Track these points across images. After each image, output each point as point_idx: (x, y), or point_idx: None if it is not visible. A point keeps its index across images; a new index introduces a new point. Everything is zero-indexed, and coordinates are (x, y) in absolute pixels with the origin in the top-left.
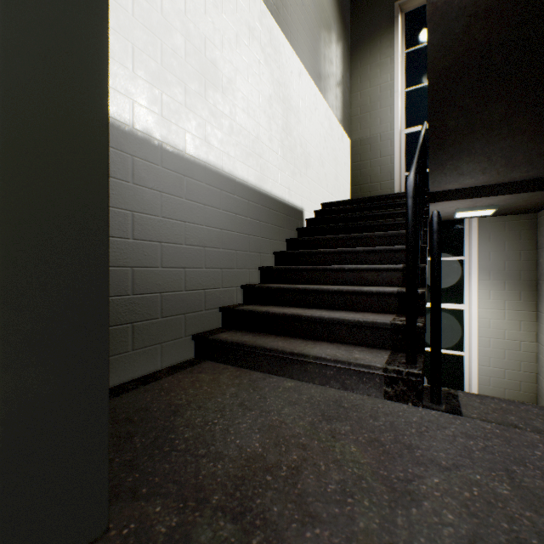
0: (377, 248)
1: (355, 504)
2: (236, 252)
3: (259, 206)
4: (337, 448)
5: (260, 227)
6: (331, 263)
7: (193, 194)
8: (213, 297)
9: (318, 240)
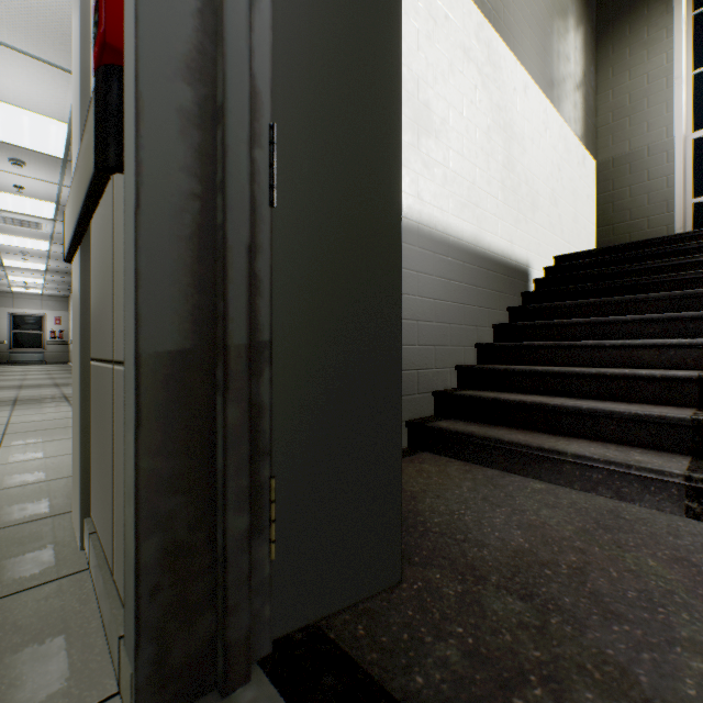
0: (656, 316)
1: (670, 614)
2: (450, 326)
3: (475, 267)
4: (628, 559)
5: (476, 294)
6: (578, 338)
7: (406, 261)
8: (426, 380)
9: (555, 308)
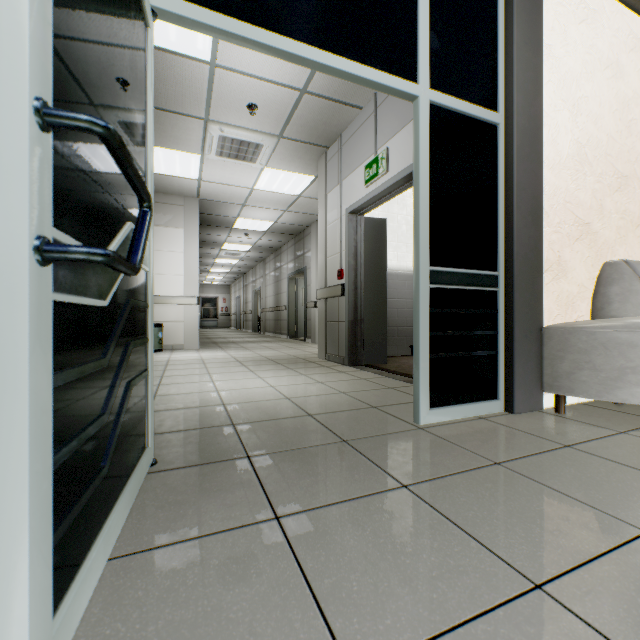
0: None
1: None
2: None
3: None
4: None
5: None
6: None
7: (410, 287)
8: None
9: None
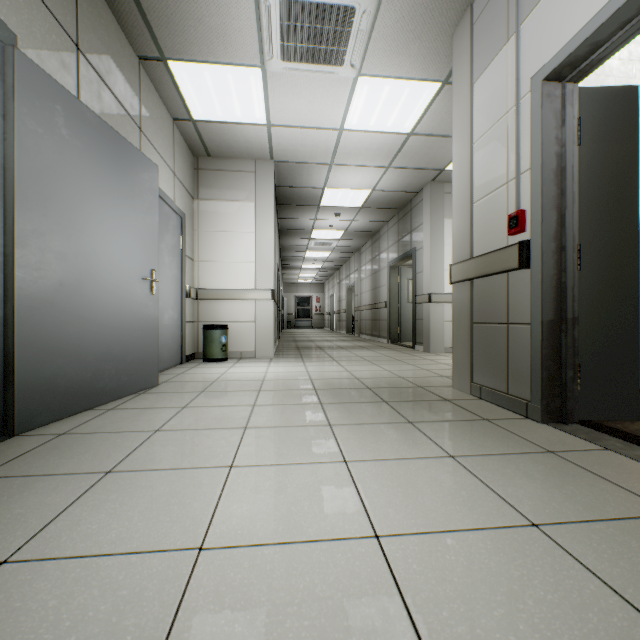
0: None
1: None
2: None
3: None
4: None
5: None
6: None
7: None
8: None
9: None
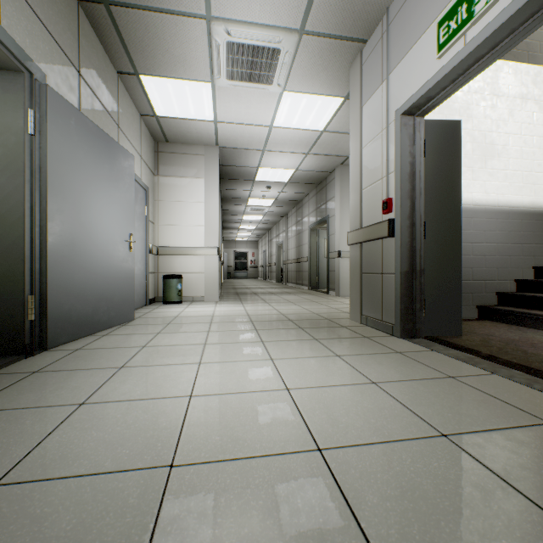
0: None
1: None
2: (509, 257)
3: (532, 221)
4: None
5: (533, 237)
6: None
7: (476, 226)
8: (490, 286)
9: None
